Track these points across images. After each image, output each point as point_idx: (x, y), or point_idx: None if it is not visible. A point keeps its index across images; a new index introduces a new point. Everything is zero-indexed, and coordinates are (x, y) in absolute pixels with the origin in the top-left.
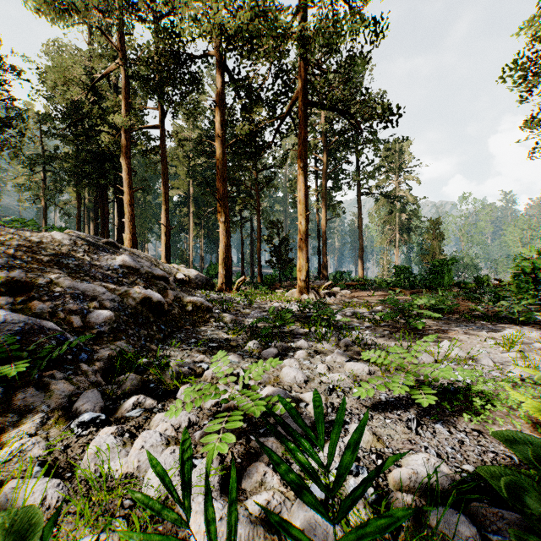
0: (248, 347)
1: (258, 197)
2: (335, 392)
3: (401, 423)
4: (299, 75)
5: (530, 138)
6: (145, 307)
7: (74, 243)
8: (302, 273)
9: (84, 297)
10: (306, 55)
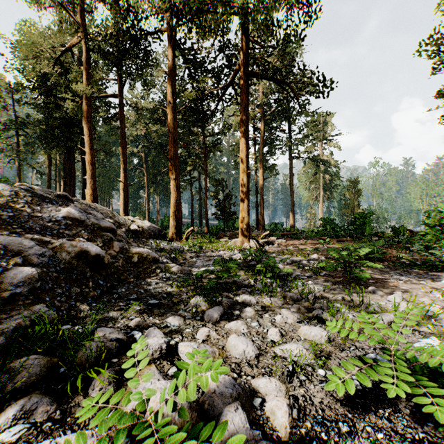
0: (192, 305)
1: (205, 158)
2: (296, 376)
3: (400, 442)
4: (241, 49)
5: (443, 106)
6: (82, 261)
7: (16, 194)
8: (243, 224)
9: (6, 252)
10: (247, 31)
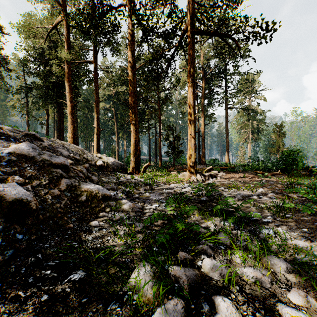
0: (132, 284)
1: (159, 109)
2: None
3: None
4: (189, 12)
5: None
6: None
7: None
8: (191, 160)
9: None
10: None
